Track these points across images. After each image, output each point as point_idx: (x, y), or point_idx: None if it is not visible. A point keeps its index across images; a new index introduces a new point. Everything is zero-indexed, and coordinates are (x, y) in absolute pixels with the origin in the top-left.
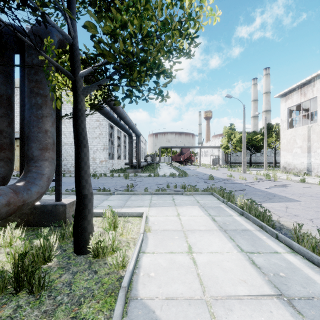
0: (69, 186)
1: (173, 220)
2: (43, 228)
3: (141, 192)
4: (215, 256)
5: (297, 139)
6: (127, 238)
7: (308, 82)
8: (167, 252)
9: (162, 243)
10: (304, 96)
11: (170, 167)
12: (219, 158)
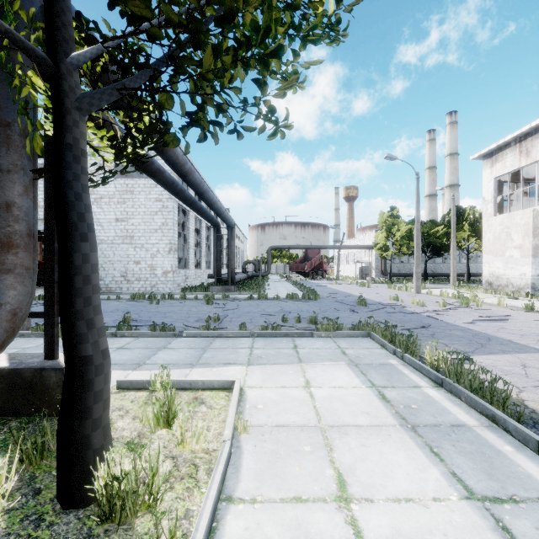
0: None
1: (298, 399)
2: (11, 422)
3: (234, 332)
4: (408, 515)
5: (513, 233)
6: (193, 450)
7: (533, 131)
8: (288, 498)
9: (275, 466)
10: (526, 156)
11: (287, 282)
12: (371, 267)
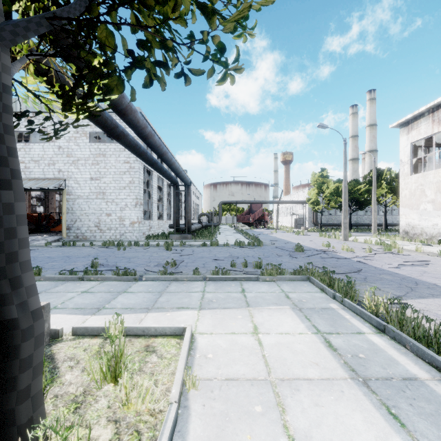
0: (73, 264)
1: (247, 347)
2: None
3: (188, 277)
4: None
5: (426, 190)
6: (138, 412)
7: None
8: None
9: (224, 434)
10: (438, 124)
11: (235, 231)
12: (304, 218)
